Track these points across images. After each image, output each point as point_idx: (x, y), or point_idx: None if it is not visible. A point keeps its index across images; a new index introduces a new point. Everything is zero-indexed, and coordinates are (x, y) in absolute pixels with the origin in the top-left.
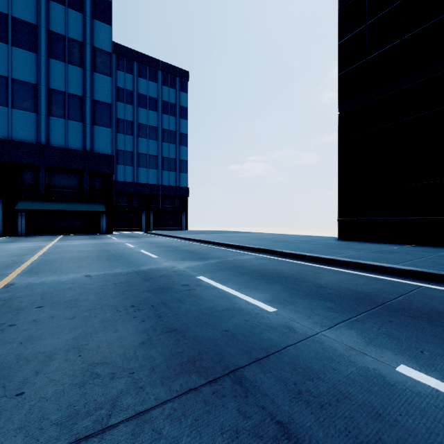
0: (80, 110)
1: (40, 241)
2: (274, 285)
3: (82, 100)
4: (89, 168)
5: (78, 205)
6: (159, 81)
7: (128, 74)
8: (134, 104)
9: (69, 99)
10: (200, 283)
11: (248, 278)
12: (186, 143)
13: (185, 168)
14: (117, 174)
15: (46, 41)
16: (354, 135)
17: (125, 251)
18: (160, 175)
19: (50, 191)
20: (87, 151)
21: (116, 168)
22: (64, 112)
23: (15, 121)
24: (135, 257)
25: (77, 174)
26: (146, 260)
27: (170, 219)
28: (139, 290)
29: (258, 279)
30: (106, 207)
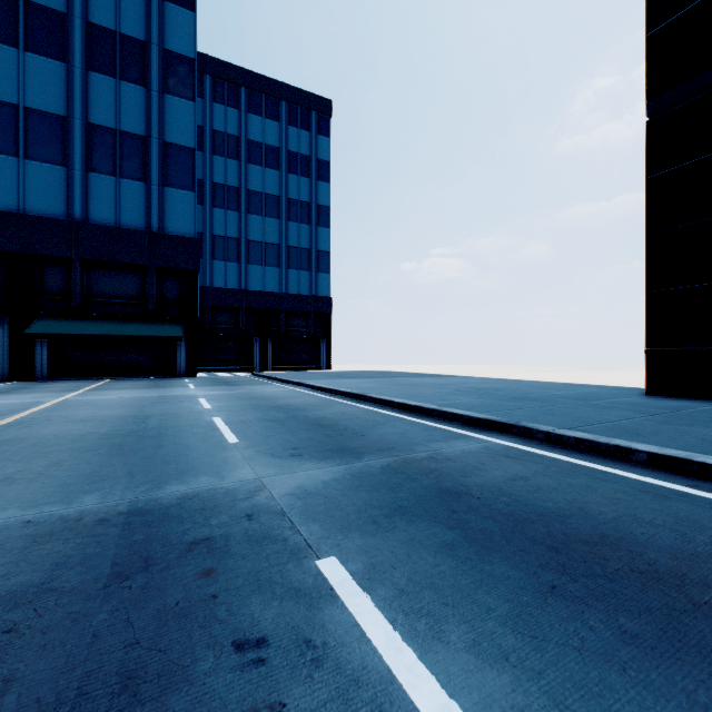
0: (140, 161)
1: (55, 391)
2: (689, 680)
3: (145, 144)
4: (157, 261)
5: (136, 326)
6: (282, 118)
7: (231, 109)
8: (240, 158)
9: (122, 142)
10: (320, 625)
11: (519, 584)
12: (328, 222)
13: (326, 264)
14: (213, 276)
15: (83, 42)
16: (689, 162)
17: (181, 420)
18: (284, 278)
19: (91, 303)
20: (153, 232)
21: (212, 267)
22: (113, 165)
23: (30, 180)
24: (184, 442)
25: (136, 273)
26: (203, 454)
27: (300, 351)
28: (2, 701)
29: (567, 601)
30: (186, 329)
